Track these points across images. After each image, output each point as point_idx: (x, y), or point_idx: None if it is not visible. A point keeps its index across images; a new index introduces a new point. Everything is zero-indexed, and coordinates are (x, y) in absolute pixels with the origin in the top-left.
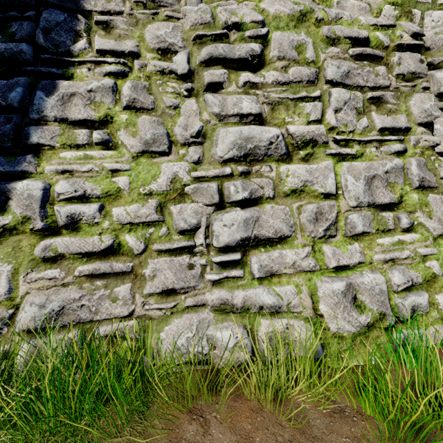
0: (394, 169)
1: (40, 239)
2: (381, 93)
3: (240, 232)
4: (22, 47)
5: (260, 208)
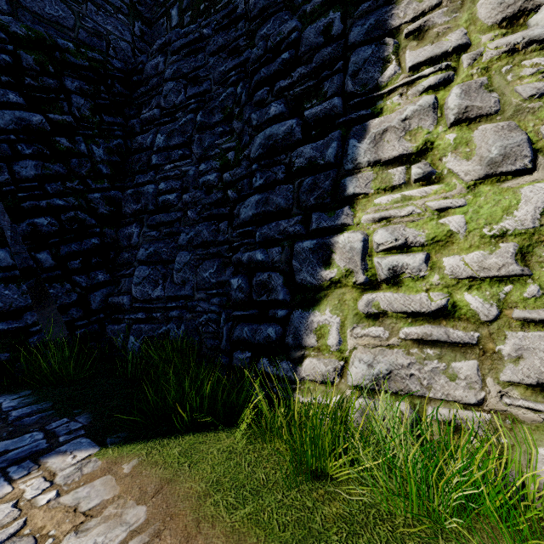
0: None
1: (360, 293)
2: None
3: None
4: (334, 102)
5: None
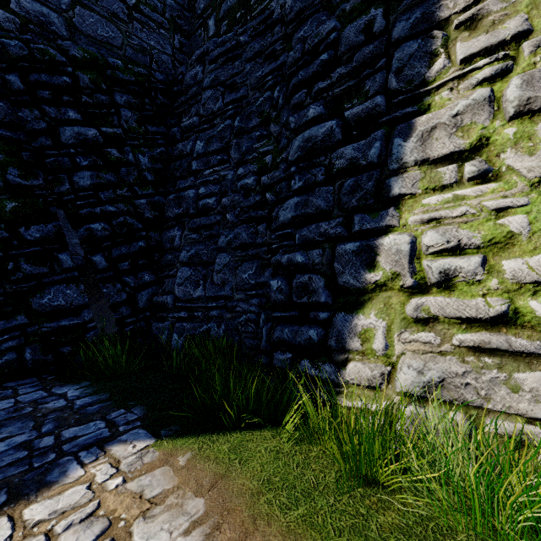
0: None
1: (407, 296)
2: None
3: None
4: (376, 101)
5: None
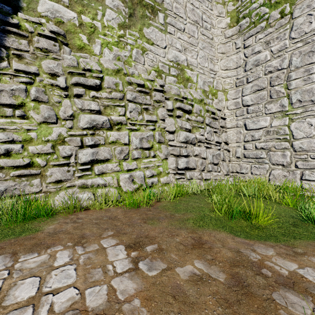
0: (150, 135)
1: None
2: (147, 106)
3: (90, 157)
4: None
5: (99, 148)
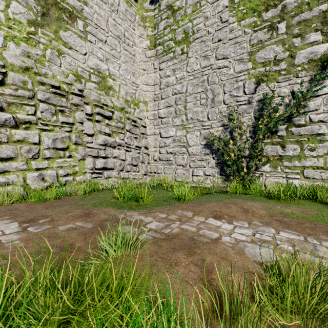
0: (65, 136)
1: None
2: (63, 108)
3: None
4: None
5: None
